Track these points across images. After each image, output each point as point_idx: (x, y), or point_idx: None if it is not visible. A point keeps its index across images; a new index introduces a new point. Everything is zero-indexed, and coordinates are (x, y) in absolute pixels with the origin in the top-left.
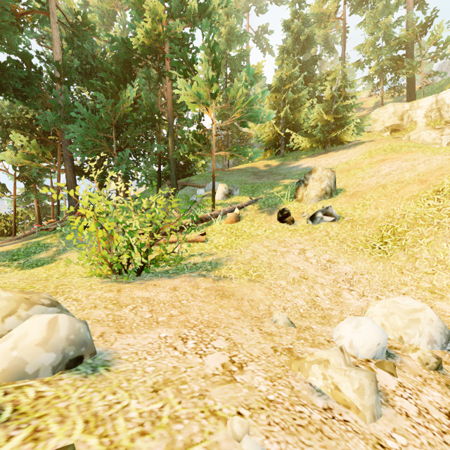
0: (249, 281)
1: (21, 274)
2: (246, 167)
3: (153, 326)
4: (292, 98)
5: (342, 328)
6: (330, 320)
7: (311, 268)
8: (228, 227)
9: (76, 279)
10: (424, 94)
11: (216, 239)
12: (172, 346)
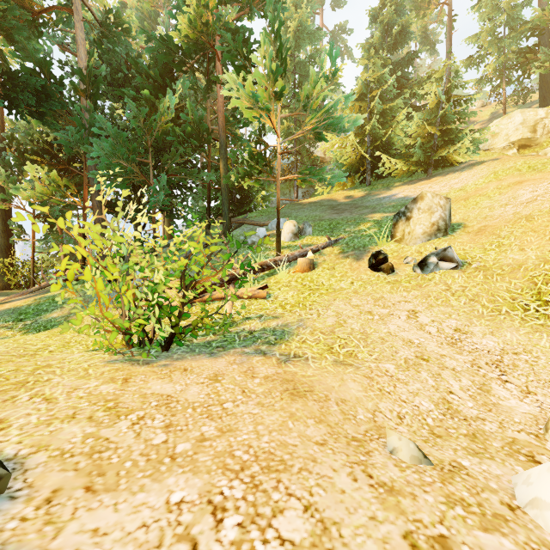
0: (336, 364)
1: (10, 343)
2: (320, 200)
3: (162, 469)
4: (381, 108)
5: (540, 482)
6: (487, 445)
7: (431, 342)
8: (298, 277)
9: (75, 354)
10: None
11: (282, 294)
12: (189, 536)
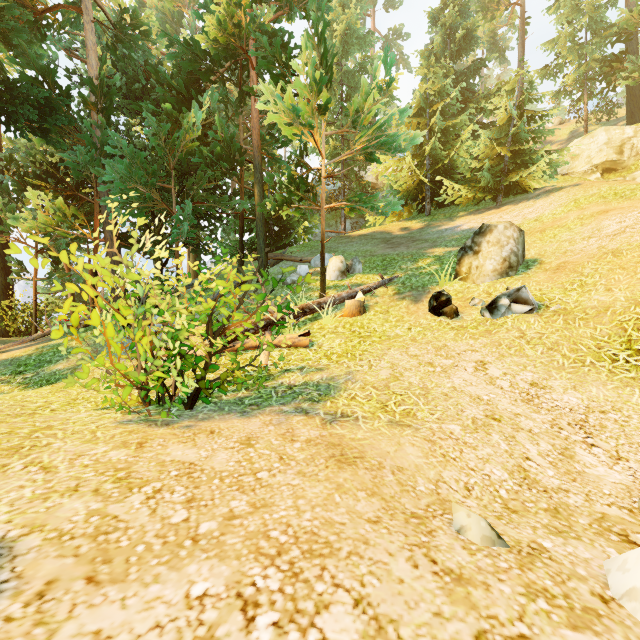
0: (391, 425)
1: (5, 400)
2: (372, 232)
3: (182, 554)
4: (443, 125)
5: (639, 568)
6: (572, 521)
7: (504, 399)
8: (346, 323)
9: (81, 414)
10: None
11: (327, 342)
12: (213, 639)
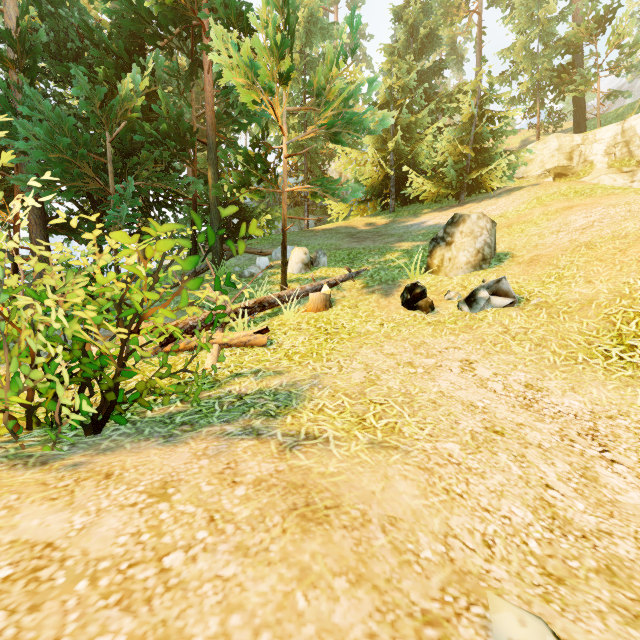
0: (373, 448)
1: None
2: (337, 227)
3: None
4: (407, 121)
5: None
6: (638, 589)
7: (500, 405)
8: (310, 318)
9: None
10: (594, 127)
11: (288, 340)
12: None
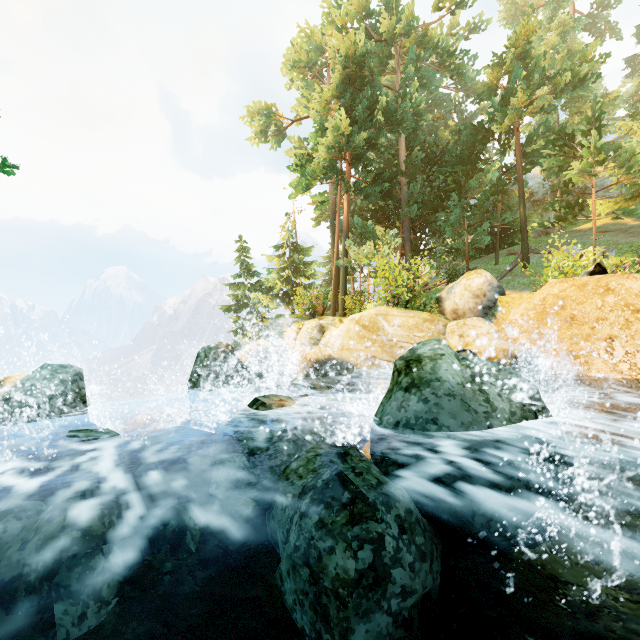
0: None
1: None
2: (603, 225)
3: None
4: None
5: None
6: None
7: None
8: None
9: None
10: None
11: None
12: None
